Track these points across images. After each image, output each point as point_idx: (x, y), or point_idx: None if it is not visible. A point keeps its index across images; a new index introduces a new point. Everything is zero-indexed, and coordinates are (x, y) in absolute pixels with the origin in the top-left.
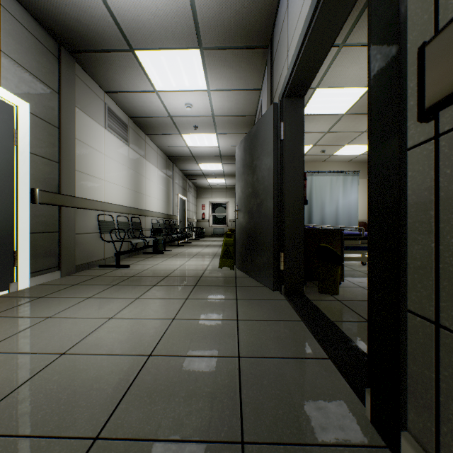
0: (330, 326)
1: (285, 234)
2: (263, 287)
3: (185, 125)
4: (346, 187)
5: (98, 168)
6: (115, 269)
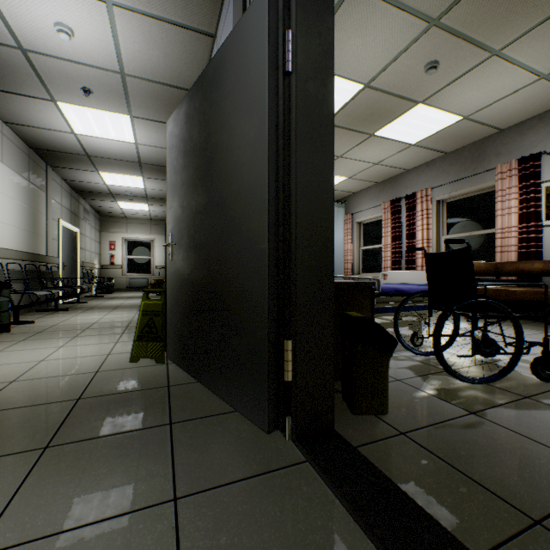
0: None
1: (297, 297)
2: (237, 413)
3: (63, 81)
4: None
5: None
6: None
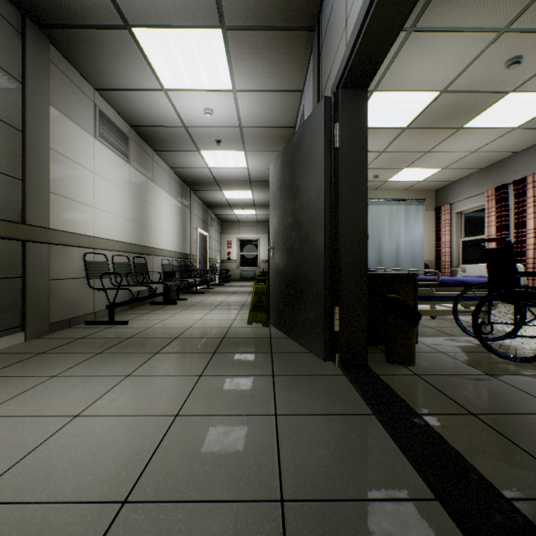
0: (421, 427)
1: (341, 281)
2: (309, 353)
3: (205, 139)
4: (409, 220)
5: (84, 191)
6: (107, 327)
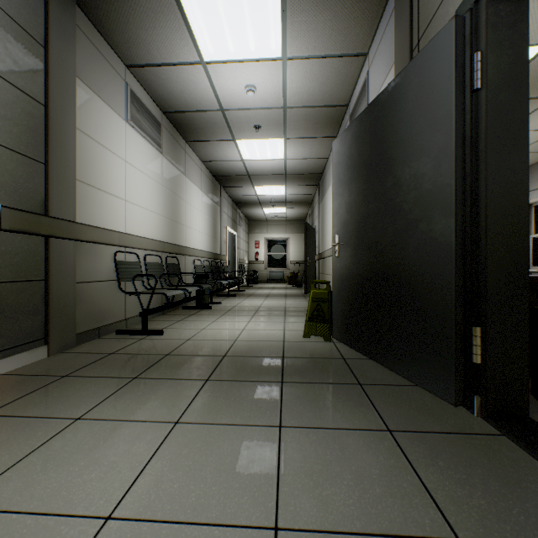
0: None
1: (487, 289)
2: (414, 387)
3: (242, 125)
4: None
5: (114, 181)
6: (140, 338)
